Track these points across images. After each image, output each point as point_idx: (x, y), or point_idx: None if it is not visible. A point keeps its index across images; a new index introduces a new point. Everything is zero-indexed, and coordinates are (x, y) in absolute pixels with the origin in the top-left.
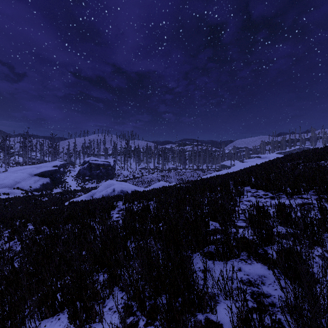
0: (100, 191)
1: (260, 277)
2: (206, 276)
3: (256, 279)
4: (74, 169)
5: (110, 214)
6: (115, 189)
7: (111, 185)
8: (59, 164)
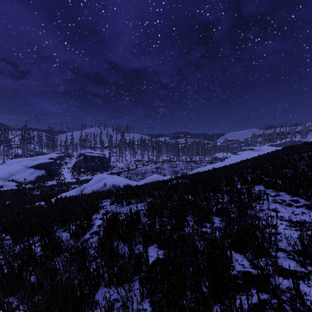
0: (91, 185)
1: None
2: None
3: None
4: (71, 161)
5: (93, 219)
6: (106, 184)
7: (102, 179)
8: (55, 157)
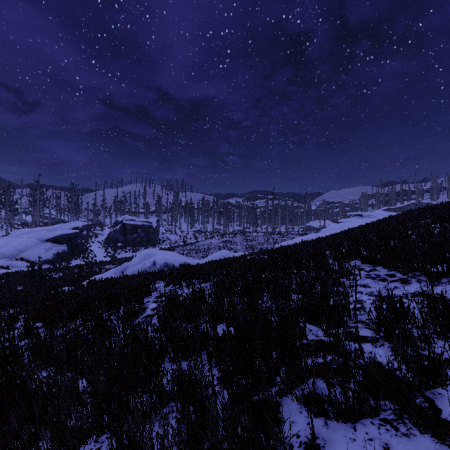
0: (135, 264)
1: None
2: None
3: None
4: (102, 233)
5: (144, 303)
6: (155, 262)
7: (151, 255)
8: (81, 226)
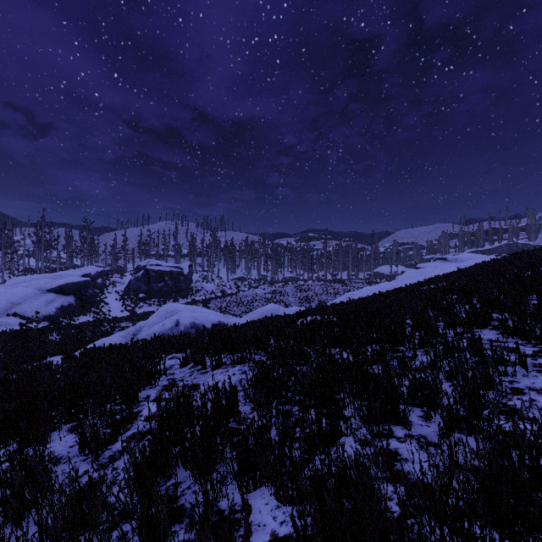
0: (151, 325)
1: None
2: None
3: None
4: (122, 281)
5: (140, 401)
6: (179, 322)
7: (173, 312)
8: (94, 272)
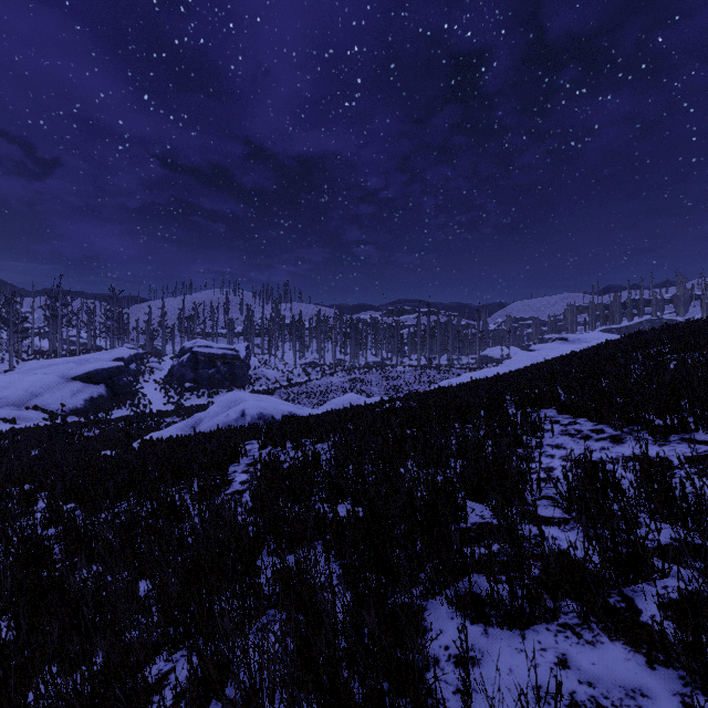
0: (213, 416)
1: (630, 695)
2: (470, 686)
3: (619, 702)
4: (161, 367)
5: (229, 473)
6: (245, 412)
7: (237, 402)
8: (127, 355)
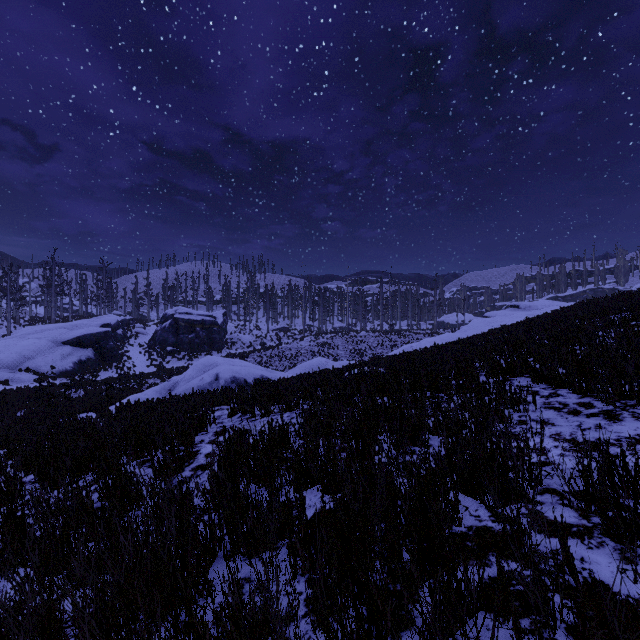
0: (188, 379)
1: None
2: None
3: None
4: (145, 332)
5: (196, 444)
6: (219, 376)
7: (212, 366)
8: (114, 321)
